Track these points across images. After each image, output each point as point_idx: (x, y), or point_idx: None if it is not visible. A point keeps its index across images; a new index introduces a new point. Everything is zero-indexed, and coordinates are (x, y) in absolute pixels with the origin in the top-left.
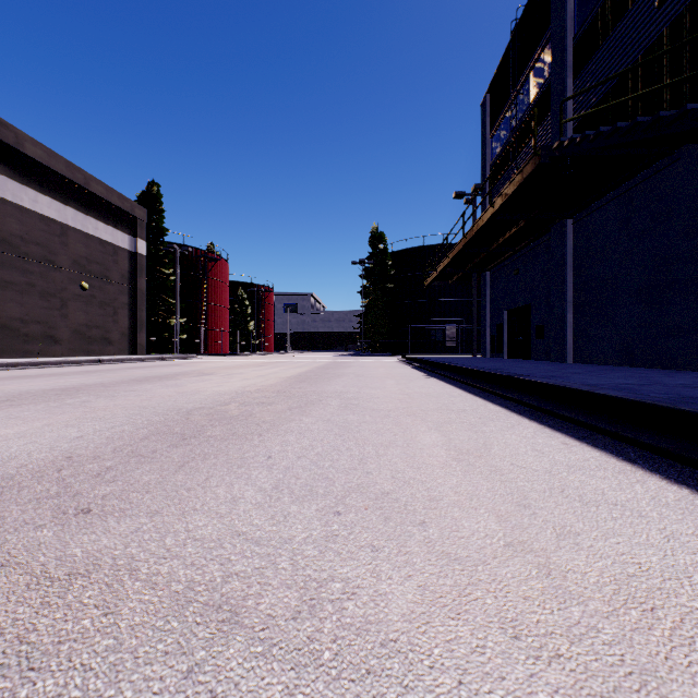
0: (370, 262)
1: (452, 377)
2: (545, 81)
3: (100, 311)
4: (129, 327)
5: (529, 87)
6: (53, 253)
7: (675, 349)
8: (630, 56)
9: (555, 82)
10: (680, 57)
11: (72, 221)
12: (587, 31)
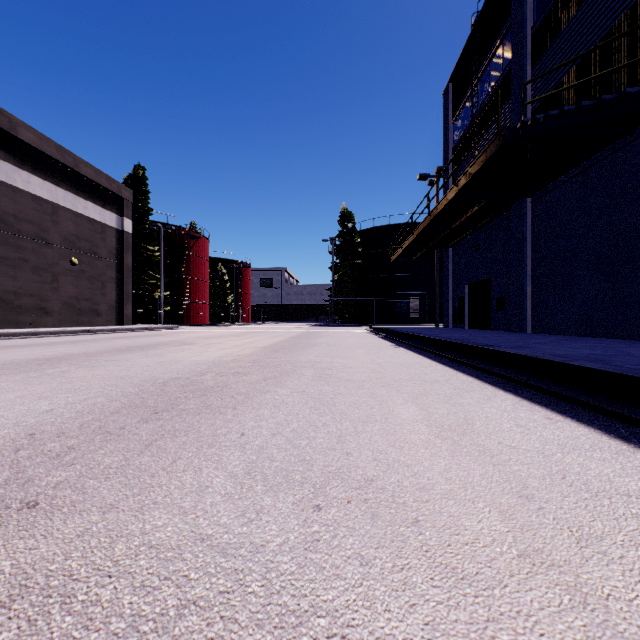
0: (339, 239)
1: (419, 347)
2: (505, 68)
3: (89, 285)
4: (116, 300)
5: (489, 75)
6: (45, 231)
7: (633, 320)
8: (588, 42)
9: (515, 69)
10: (637, 41)
11: (63, 201)
12: (545, 20)
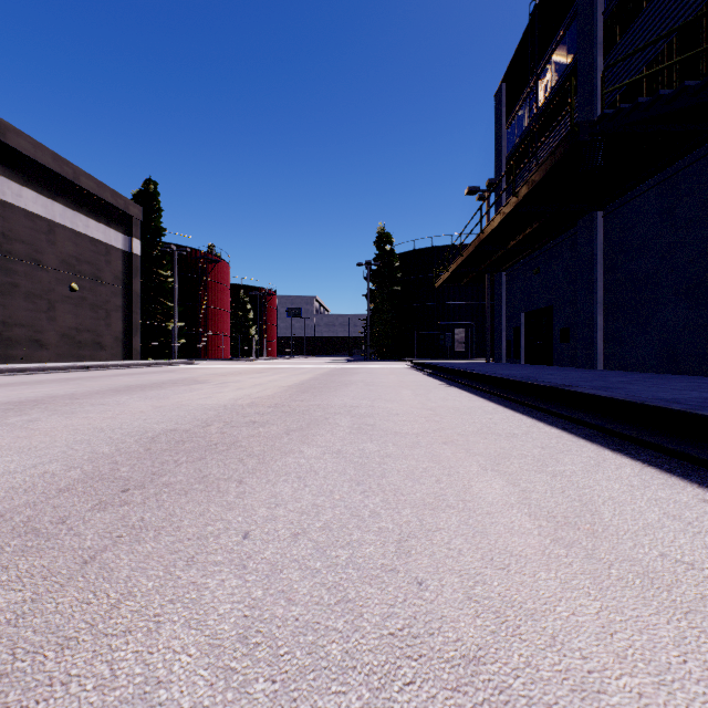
0: (376, 263)
1: (475, 387)
2: (570, 62)
3: (92, 314)
4: (123, 331)
5: (550, 72)
6: (40, 252)
7: None
8: (675, 24)
9: (582, 62)
10: None
11: (60, 218)
12: (620, 2)
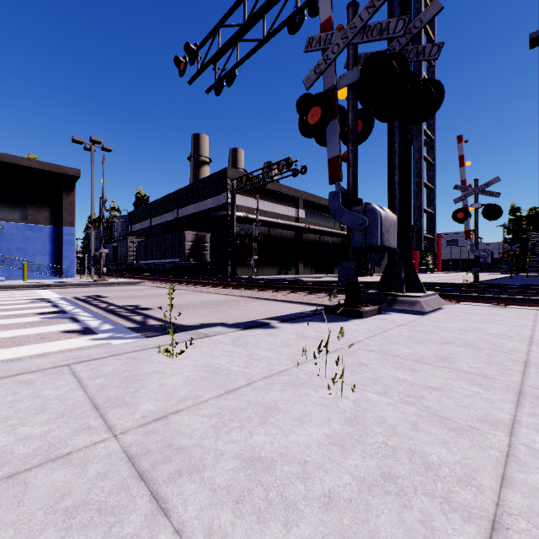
0: (508, 225)
1: None
2: None
3: None
4: None
5: None
6: None
7: None
8: None
9: None
10: None
11: None
12: None
